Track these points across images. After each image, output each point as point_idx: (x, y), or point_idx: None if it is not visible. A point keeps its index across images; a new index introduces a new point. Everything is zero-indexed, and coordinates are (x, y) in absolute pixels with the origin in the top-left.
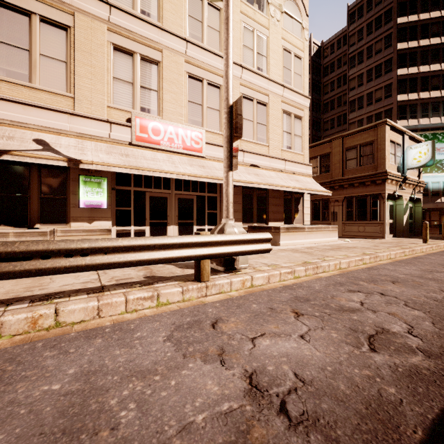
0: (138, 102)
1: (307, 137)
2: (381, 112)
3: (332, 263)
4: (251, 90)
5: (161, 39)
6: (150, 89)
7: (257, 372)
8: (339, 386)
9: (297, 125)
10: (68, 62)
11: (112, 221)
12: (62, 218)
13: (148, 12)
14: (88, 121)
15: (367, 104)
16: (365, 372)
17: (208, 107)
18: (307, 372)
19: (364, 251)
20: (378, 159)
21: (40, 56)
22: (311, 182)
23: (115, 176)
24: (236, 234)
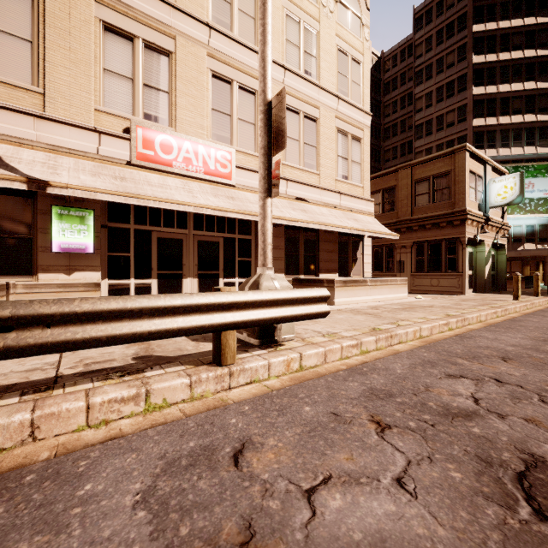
0: (140, 106)
1: (368, 164)
2: (453, 139)
3: (411, 330)
4: (296, 100)
5: (173, 22)
6: (158, 89)
7: None
8: None
9: (356, 149)
10: (34, 41)
11: (103, 272)
12: (26, 267)
13: None
14: (65, 128)
15: (437, 129)
16: None
17: (239, 118)
18: None
19: (446, 312)
20: (456, 194)
21: None
22: (373, 222)
23: (107, 208)
24: (277, 290)
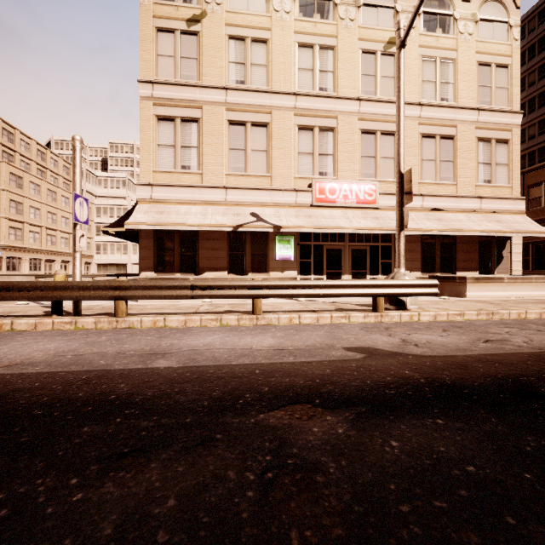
0: (317, 168)
1: (518, 162)
2: None
3: (514, 312)
4: (432, 126)
5: (336, 107)
6: (326, 154)
7: (407, 339)
8: (448, 345)
9: (501, 152)
10: (267, 150)
11: (297, 271)
12: (264, 268)
13: (325, 87)
14: (281, 192)
15: None
16: (468, 345)
17: (382, 157)
18: (434, 342)
19: None
20: None
21: (251, 151)
22: (523, 220)
23: (299, 234)
24: (405, 280)
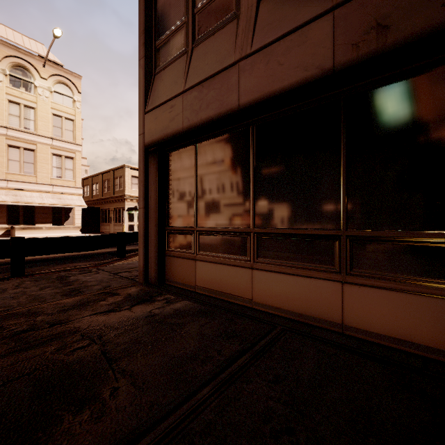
0: None
1: (80, 169)
2: None
3: None
4: (18, 142)
5: None
6: None
7: None
8: None
9: (69, 163)
10: None
11: None
12: None
13: None
14: None
15: None
16: None
17: None
18: None
19: None
20: (123, 186)
21: None
22: (77, 199)
23: None
24: None
